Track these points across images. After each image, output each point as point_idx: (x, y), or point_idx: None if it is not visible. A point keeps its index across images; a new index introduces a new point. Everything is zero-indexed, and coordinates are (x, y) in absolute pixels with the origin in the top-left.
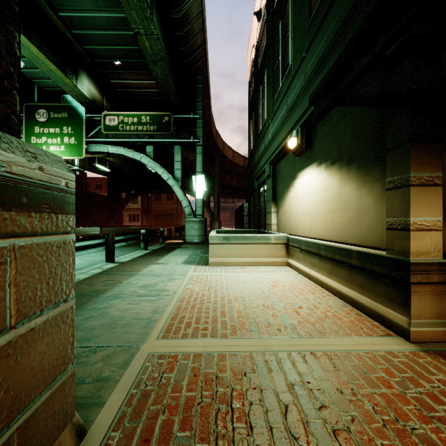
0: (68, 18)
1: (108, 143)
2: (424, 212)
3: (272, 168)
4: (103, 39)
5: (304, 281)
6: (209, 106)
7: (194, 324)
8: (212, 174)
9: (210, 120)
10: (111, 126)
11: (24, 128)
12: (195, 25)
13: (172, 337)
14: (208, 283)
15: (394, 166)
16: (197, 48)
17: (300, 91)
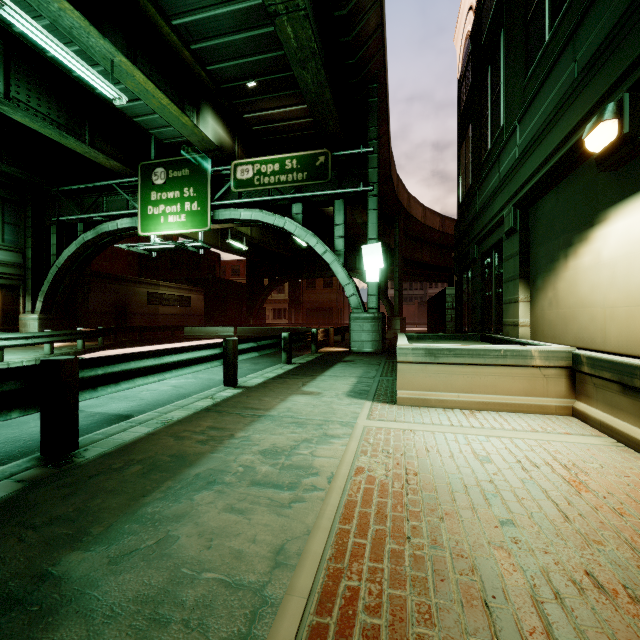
0: (184, 27)
1: (240, 206)
2: None
3: (519, 215)
4: (231, 50)
5: None
6: (387, 135)
7: None
8: (390, 245)
9: (388, 159)
10: (243, 180)
11: (140, 196)
12: None
13: None
14: (402, 457)
15: None
16: (370, 36)
17: (633, 1)
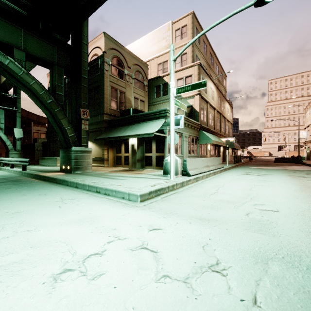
0: None
1: None
2: (105, 152)
3: None
4: None
5: None
6: None
7: None
8: None
9: None
10: None
11: None
12: None
13: None
14: None
15: (103, 147)
16: None
17: None
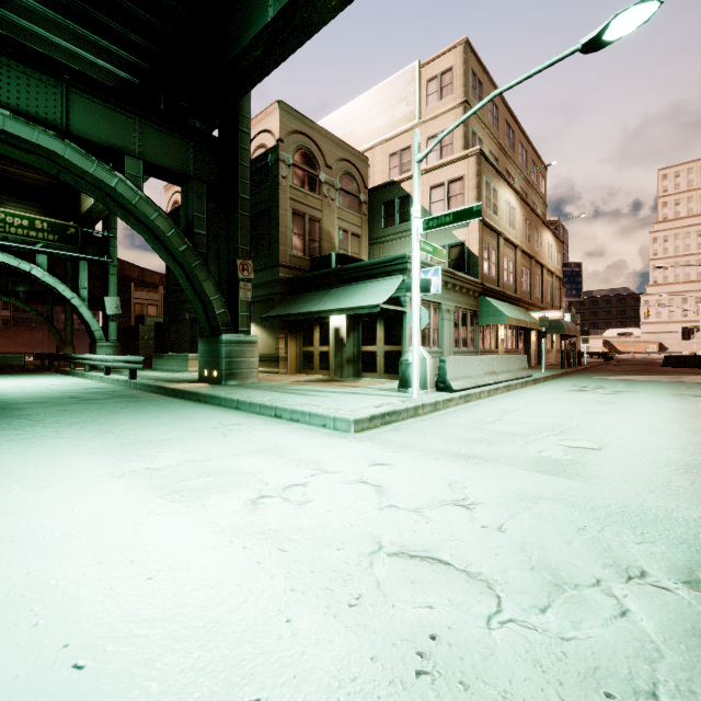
0: None
1: None
2: (282, 345)
3: None
4: None
5: None
6: None
7: None
8: (58, 274)
9: None
10: None
11: None
12: None
13: None
14: None
15: (276, 333)
16: None
17: None
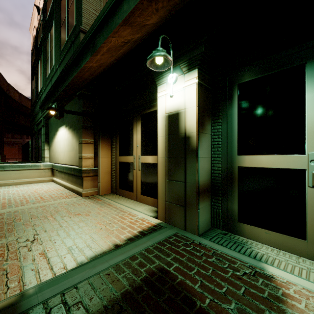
0: None
1: None
2: (87, 152)
3: (45, 121)
4: None
5: (56, 187)
6: None
7: None
8: None
9: None
10: None
11: None
12: None
13: None
14: None
15: (80, 135)
16: None
17: None
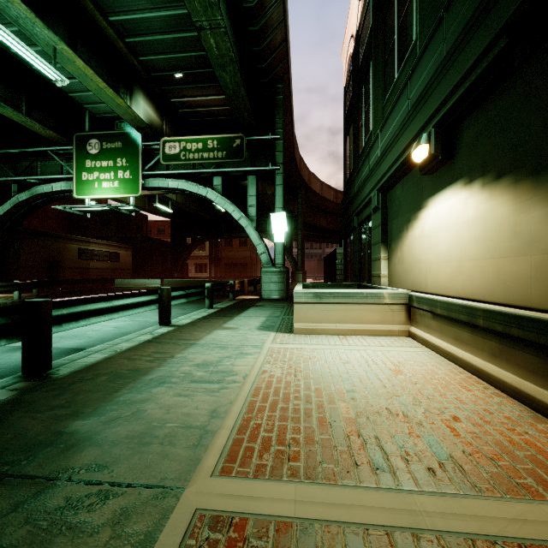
0: (120, 23)
1: (168, 176)
2: None
3: (381, 198)
4: (161, 46)
5: (444, 365)
6: (291, 124)
7: (276, 444)
8: (294, 212)
9: (292, 143)
10: (171, 155)
11: (75, 163)
12: (274, 15)
13: (238, 473)
14: (293, 363)
15: None
16: (277, 47)
17: (435, 72)
